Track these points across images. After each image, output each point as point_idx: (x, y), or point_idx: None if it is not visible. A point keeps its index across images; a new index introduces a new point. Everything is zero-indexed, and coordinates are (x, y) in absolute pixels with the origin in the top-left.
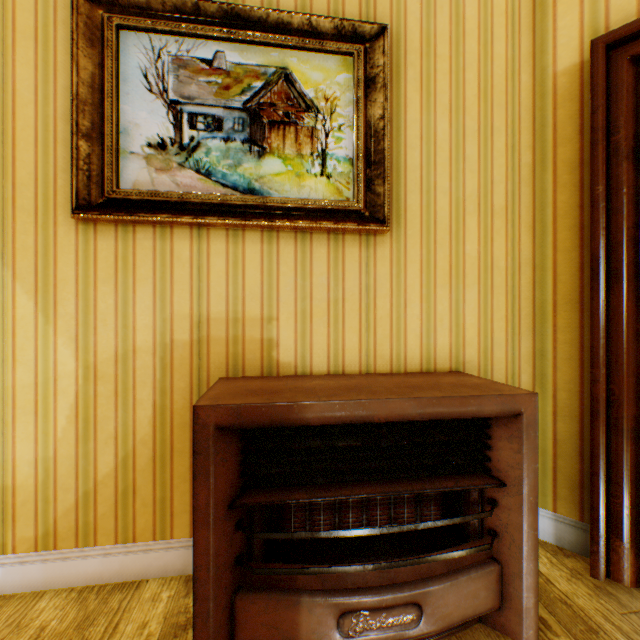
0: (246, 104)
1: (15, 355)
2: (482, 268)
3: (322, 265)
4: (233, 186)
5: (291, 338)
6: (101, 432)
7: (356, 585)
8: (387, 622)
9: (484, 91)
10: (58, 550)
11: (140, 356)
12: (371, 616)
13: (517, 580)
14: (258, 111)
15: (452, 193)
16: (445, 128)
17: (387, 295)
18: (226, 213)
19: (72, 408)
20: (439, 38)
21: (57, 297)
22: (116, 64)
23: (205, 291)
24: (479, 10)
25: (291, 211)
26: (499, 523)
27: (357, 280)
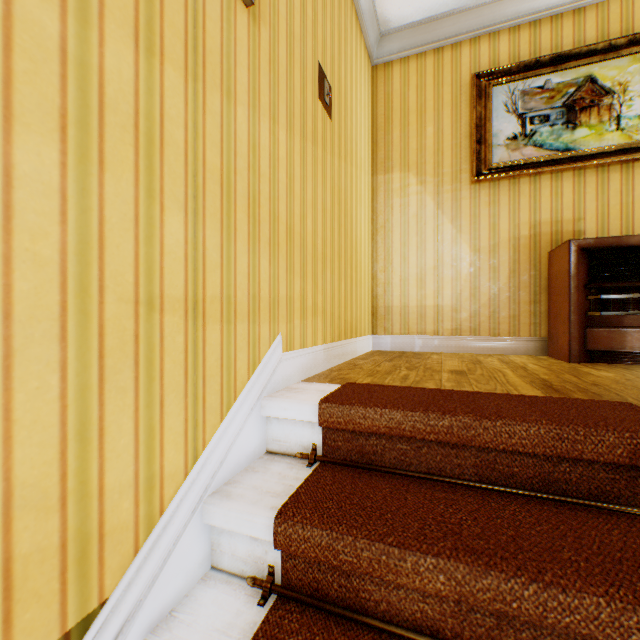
0: (563, 103)
1: (442, 248)
2: None
3: (615, 184)
4: (555, 150)
5: (592, 229)
6: (481, 282)
7: None
8: None
9: None
10: (461, 336)
11: (501, 245)
12: None
13: None
14: (571, 105)
15: None
16: None
17: None
18: (551, 165)
19: (467, 271)
20: None
21: (460, 220)
22: (491, 105)
23: (537, 209)
24: None
25: (594, 156)
26: None
27: None
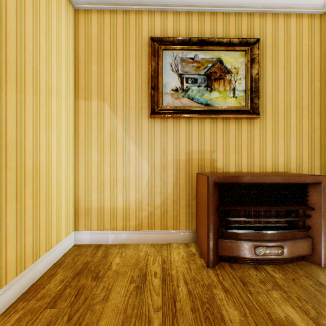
0: (205, 73)
1: (129, 163)
2: (297, 131)
3: (233, 131)
4: (201, 103)
5: (221, 158)
6: (156, 191)
7: (259, 239)
8: (271, 251)
9: (298, 59)
10: (142, 230)
11: (168, 164)
12: (265, 249)
13: (319, 243)
14: (209, 75)
15: (285, 101)
16: (282, 75)
17: (258, 142)
18: (199, 113)
19: (146, 182)
20: (279, 40)
21: (142, 144)
22: (162, 63)
23: (190, 141)
24: (296, 27)
25: (222, 111)
26: (311, 223)
27: (246, 136)
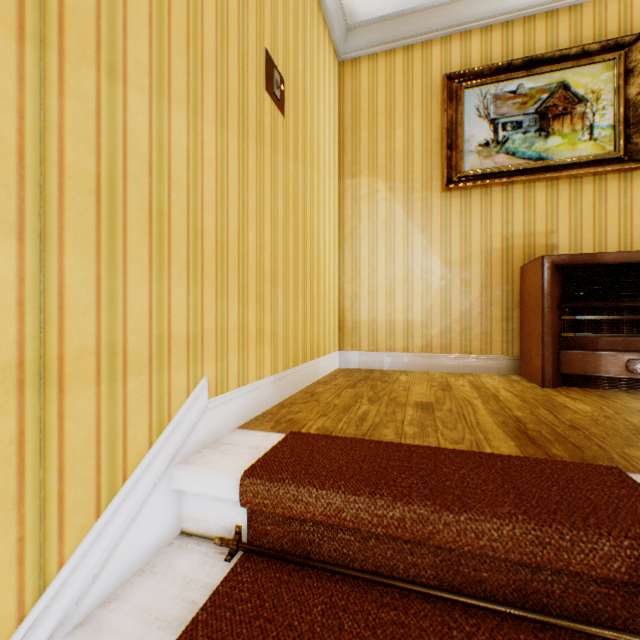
0: (536, 110)
1: (412, 259)
2: None
3: (588, 196)
4: (528, 158)
5: (565, 243)
6: (452, 297)
7: (636, 349)
8: None
9: None
10: (431, 354)
11: (472, 257)
12: None
13: None
14: (544, 112)
15: None
16: None
17: None
18: (524, 174)
19: (438, 284)
20: None
21: (431, 230)
22: (463, 108)
23: (509, 220)
24: None
25: (567, 166)
26: None
27: (615, 203)
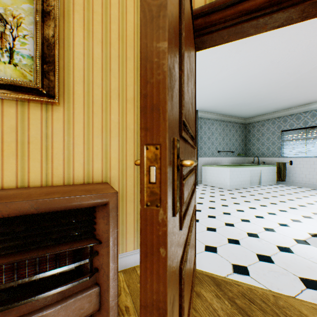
0: None
1: None
2: (121, 128)
3: (12, 120)
4: None
5: None
6: None
7: None
8: None
9: (122, 37)
10: None
11: None
12: None
13: (107, 293)
14: None
15: (103, 87)
16: (99, 51)
17: (61, 140)
18: None
19: None
20: (96, 2)
21: None
22: None
23: None
24: None
25: None
26: (100, 264)
27: (39, 130)
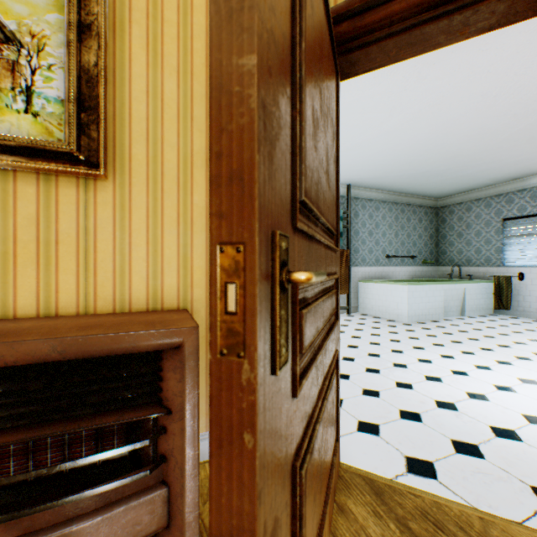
0: None
1: None
2: None
3: (30, 205)
4: None
5: None
6: None
7: None
8: None
9: None
10: None
11: None
12: None
13: (180, 498)
14: None
15: (181, 148)
16: (173, 88)
17: (110, 238)
18: None
19: None
20: (167, 4)
21: None
22: None
23: None
24: None
25: None
26: (169, 448)
27: (75, 222)
